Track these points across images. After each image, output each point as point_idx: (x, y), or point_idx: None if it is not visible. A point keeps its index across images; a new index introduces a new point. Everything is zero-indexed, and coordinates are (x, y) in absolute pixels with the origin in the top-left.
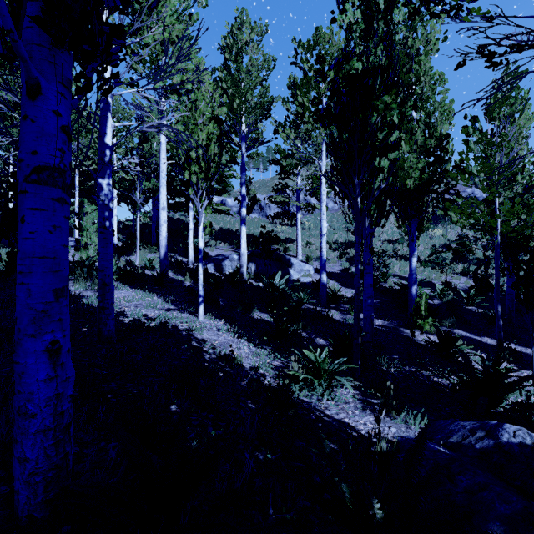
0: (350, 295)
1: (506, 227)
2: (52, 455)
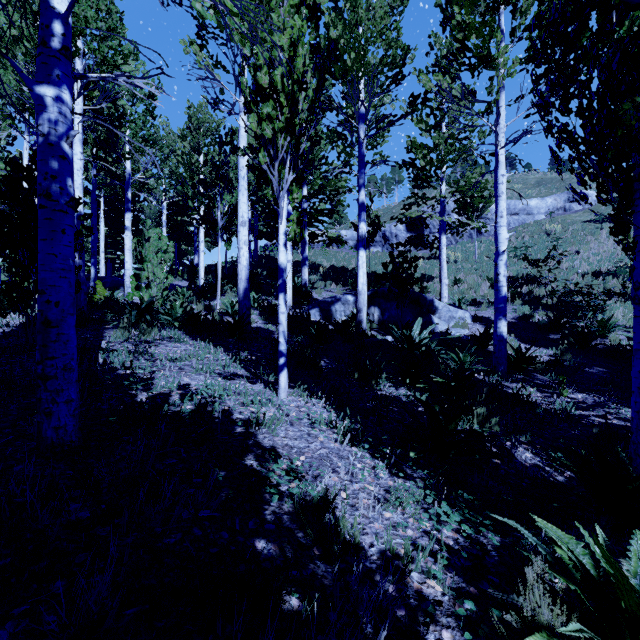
0: (542, 359)
1: None
2: None
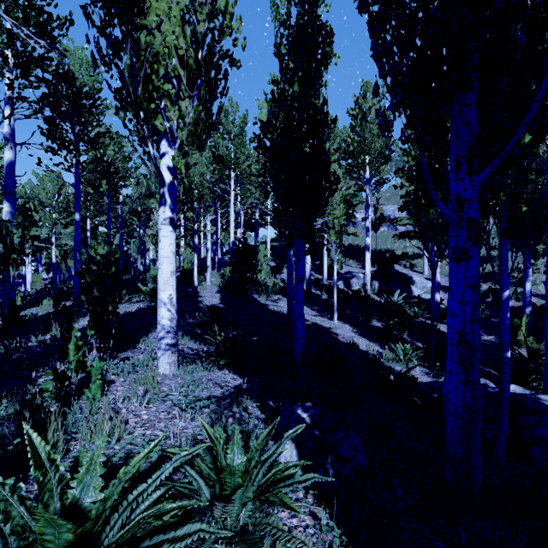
0: None
1: None
2: (303, 350)
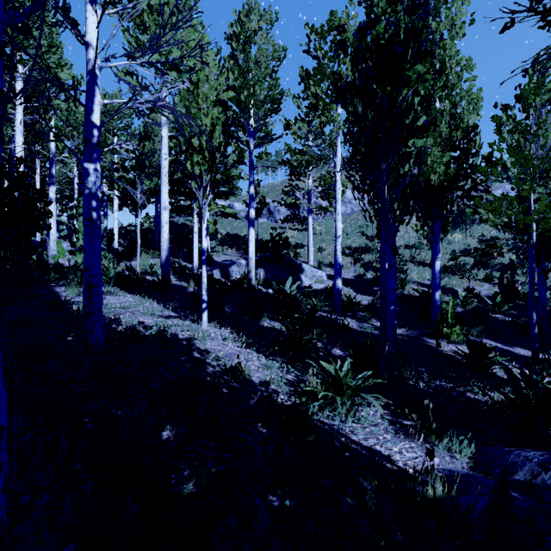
0: (366, 303)
1: (544, 225)
2: None
